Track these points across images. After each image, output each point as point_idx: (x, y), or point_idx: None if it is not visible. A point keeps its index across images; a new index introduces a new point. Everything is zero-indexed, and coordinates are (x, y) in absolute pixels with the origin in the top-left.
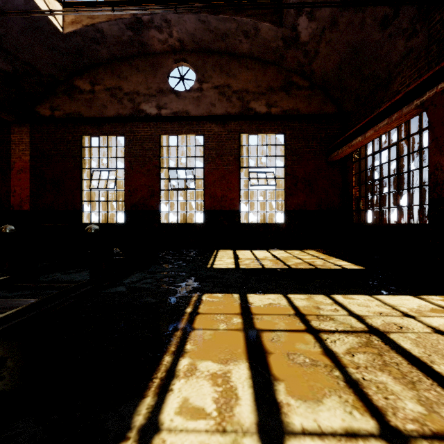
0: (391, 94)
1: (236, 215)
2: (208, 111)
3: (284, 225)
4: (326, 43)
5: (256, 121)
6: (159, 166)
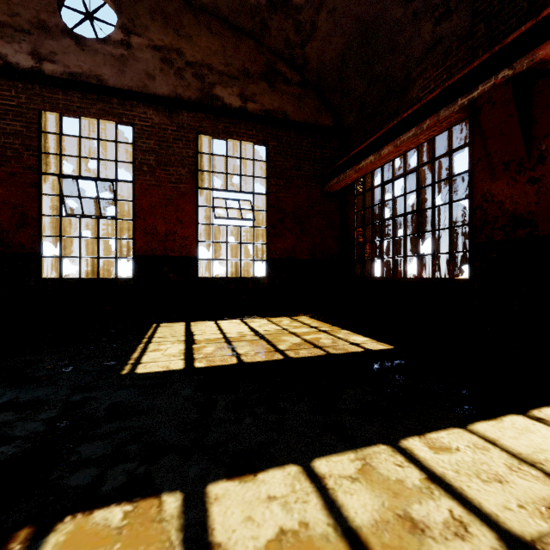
0: (409, 103)
1: (191, 264)
2: (141, 85)
3: (265, 281)
4: (328, 13)
5: (224, 118)
6: (39, 169)
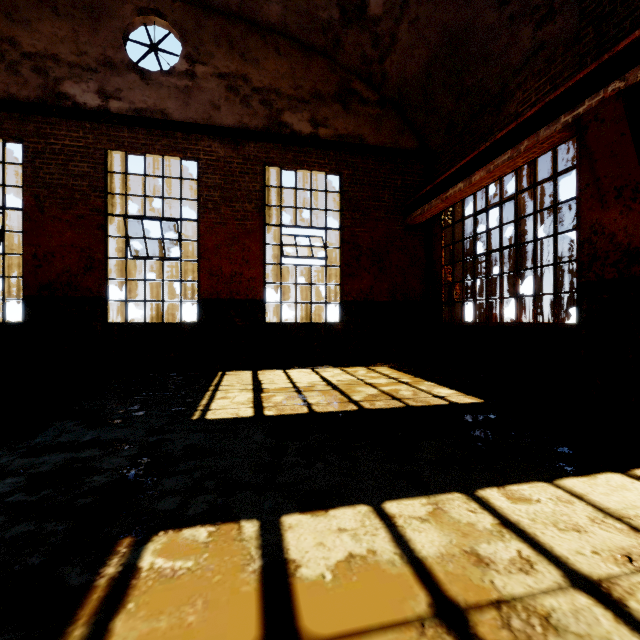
0: (506, 119)
1: (258, 308)
2: (206, 116)
3: (339, 326)
4: (410, 23)
5: (293, 147)
6: (106, 210)
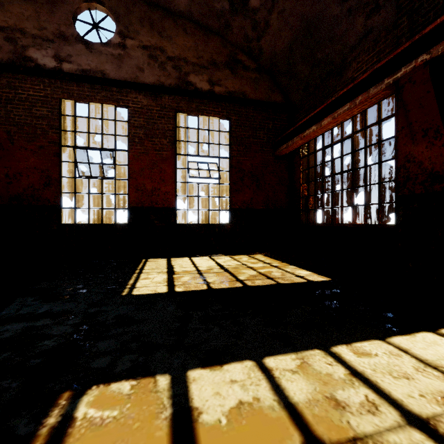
0: (345, 82)
1: (171, 213)
2: (134, 76)
3: (229, 226)
4: (278, 13)
5: (196, 99)
6: (60, 142)
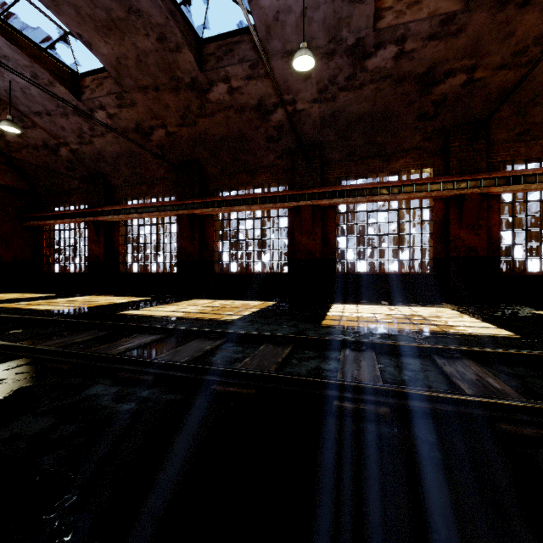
0: (71, 202)
1: None
2: None
3: None
4: (28, 152)
5: None
6: None
